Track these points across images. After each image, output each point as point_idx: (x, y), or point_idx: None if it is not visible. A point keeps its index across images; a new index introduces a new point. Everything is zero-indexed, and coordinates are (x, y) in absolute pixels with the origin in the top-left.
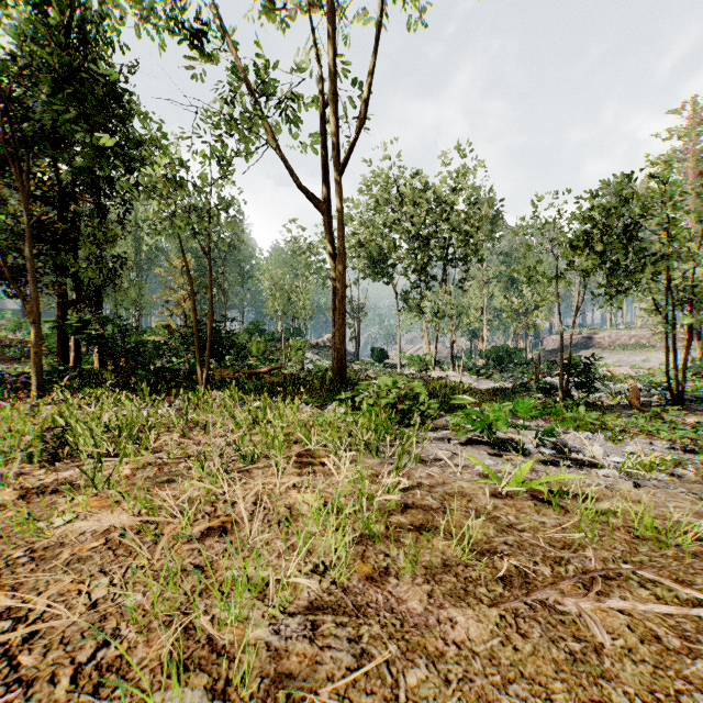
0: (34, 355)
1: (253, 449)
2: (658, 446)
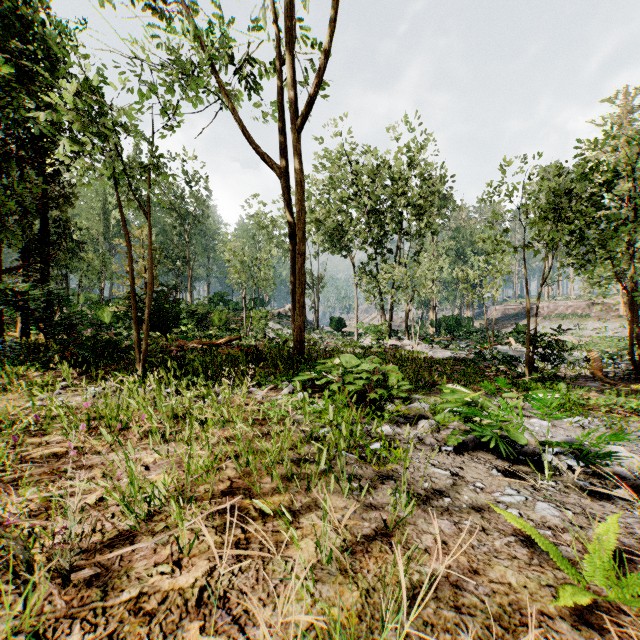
0: None
1: (151, 493)
2: None
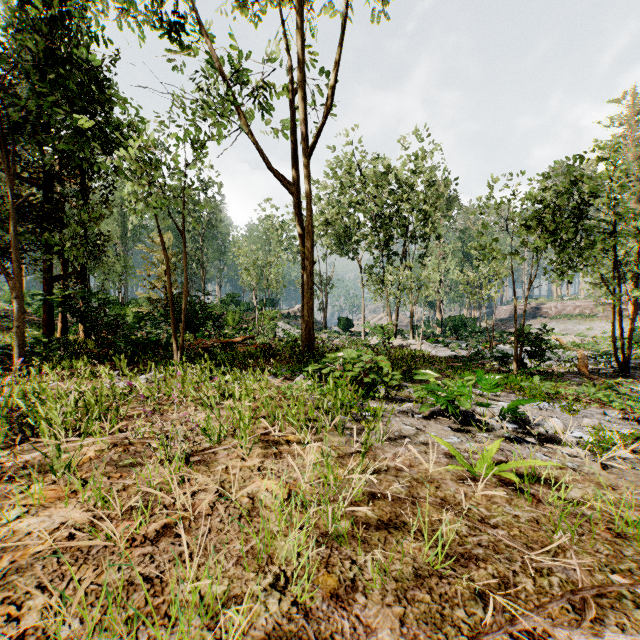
0: (16, 329)
1: (219, 428)
2: (611, 416)
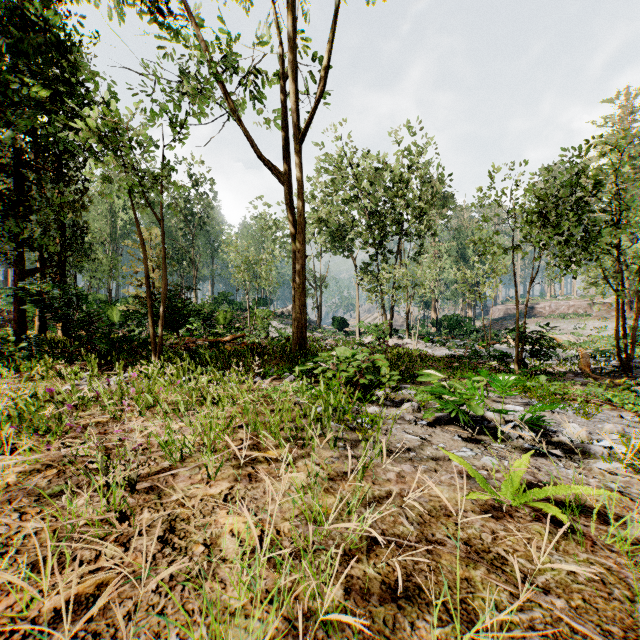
0: None
1: (183, 443)
2: (627, 419)
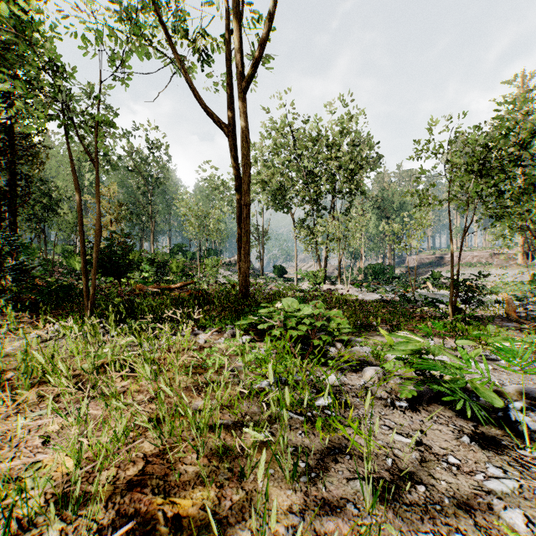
0: None
1: (13, 501)
2: None
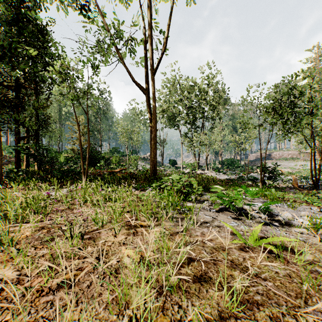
0: None
1: (102, 218)
2: (314, 210)
